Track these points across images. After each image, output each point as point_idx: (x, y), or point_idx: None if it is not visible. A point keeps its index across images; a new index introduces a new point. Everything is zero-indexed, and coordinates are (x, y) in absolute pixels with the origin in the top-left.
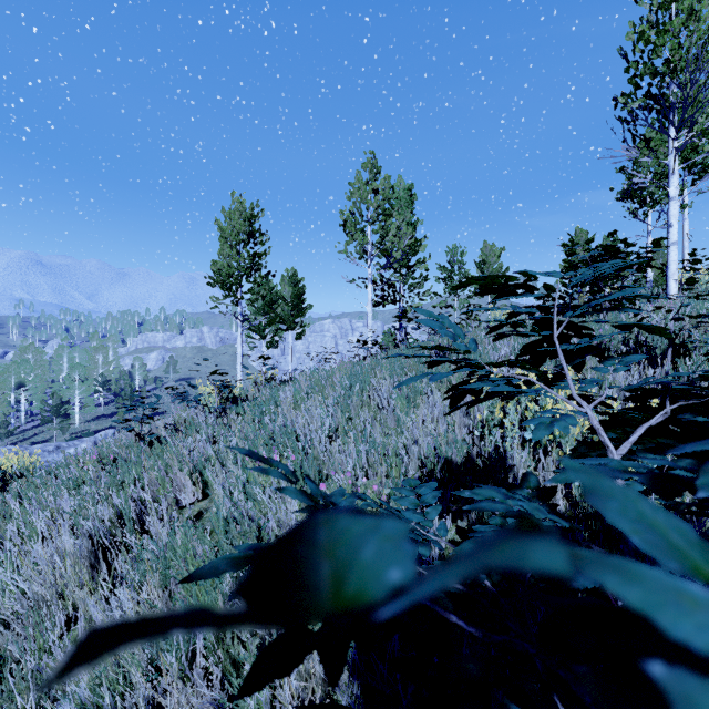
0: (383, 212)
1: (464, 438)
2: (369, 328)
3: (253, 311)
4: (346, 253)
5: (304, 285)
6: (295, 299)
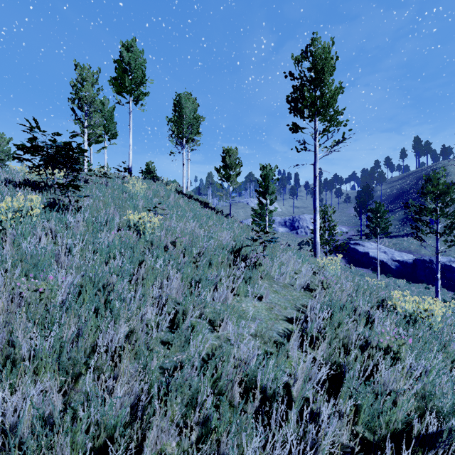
0: None
1: None
2: None
3: None
4: None
5: None
6: None
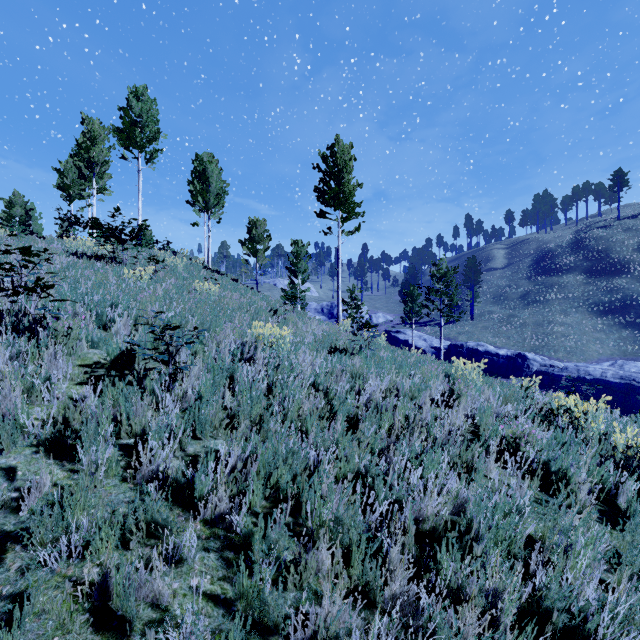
0: None
1: None
2: None
3: None
4: None
5: None
6: None
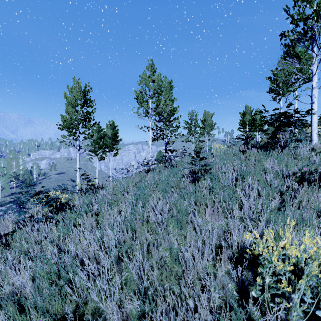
0: (157, 92)
1: (228, 269)
2: (150, 153)
3: (91, 142)
4: (137, 113)
5: (118, 129)
6: (113, 136)
